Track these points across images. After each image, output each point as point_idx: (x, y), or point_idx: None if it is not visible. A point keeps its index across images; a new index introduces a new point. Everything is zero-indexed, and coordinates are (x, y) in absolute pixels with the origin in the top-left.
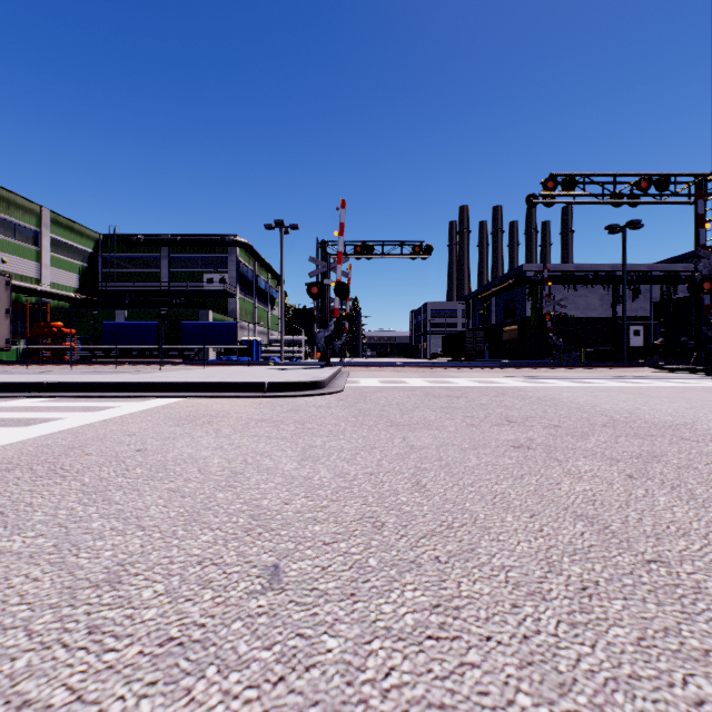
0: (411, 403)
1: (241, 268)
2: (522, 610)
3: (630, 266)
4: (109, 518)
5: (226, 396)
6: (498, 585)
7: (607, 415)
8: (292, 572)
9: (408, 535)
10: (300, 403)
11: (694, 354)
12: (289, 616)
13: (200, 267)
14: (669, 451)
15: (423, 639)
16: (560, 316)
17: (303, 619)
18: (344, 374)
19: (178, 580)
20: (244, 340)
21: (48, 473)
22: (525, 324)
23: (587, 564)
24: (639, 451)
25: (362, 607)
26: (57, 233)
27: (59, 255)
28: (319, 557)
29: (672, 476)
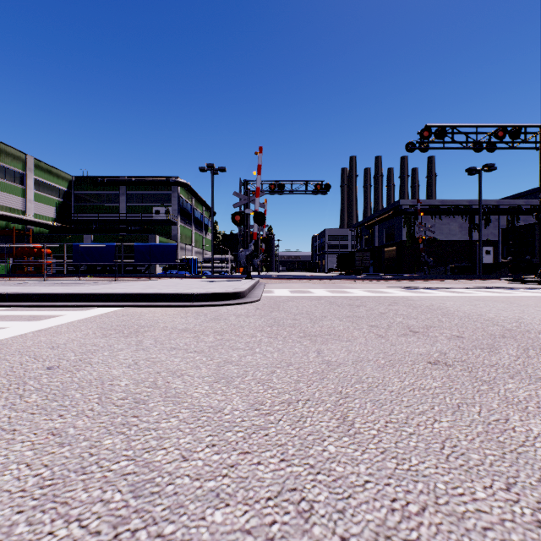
0: (318, 312)
1: (182, 203)
2: None
3: (483, 201)
4: None
5: (159, 305)
6: None
7: (499, 324)
8: None
9: (351, 537)
10: (223, 312)
11: (540, 269)
12: None
13: (150, 202)
14: None
15: None
16: (430, 239)
17: None
18: (261, 285)
19: None
20: (184, 258)
21: None
22: (402, 246)
23: None
24: None
25: None
26: (38, 175)
27: (40, 192)
28: None
29: None
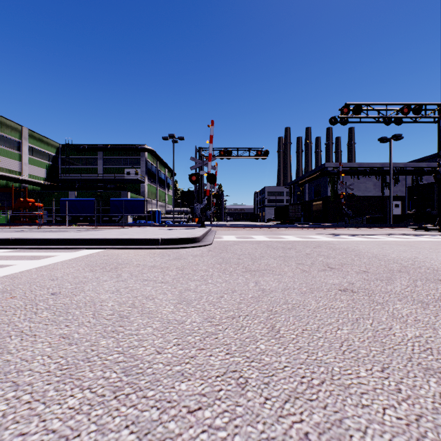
0: (258, 253)
1: (149, 165)
2: None
3: (392, 164)
4: None
5: (132, 248)
6: None
7: (398, 262)
8: None
9: (272, 398)
10: (182, 253)
11: (437, 219)
12: None
13: (123, 165)
14: None
15: None
16: (349, 195)
17: None
18: (212, 232)
19: None
20: (150, 211)
21: None
22: (327, 200)
23: None
24: (438, 294)
25: None
26: (32, 143)
27: (34, 157)
28: (182, 435)
29: None
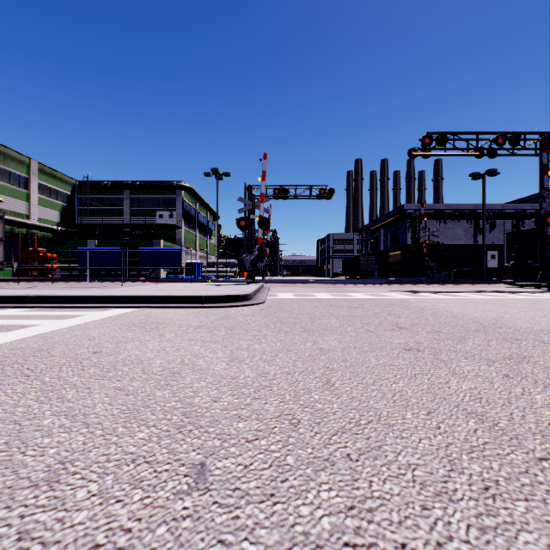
0: (319, 312)
1: (186, 207)
2: (432, 512)
3: (487, 205)
4: (59, 416)
5: (171, 307)
6: (407, 485)
7: (478, 322)
8: (216, 470)
9: (321, 432)
10: (231, 312)
11: (539, 273)
12: (212, 520)
13: (154, 206)
14: (534, 353)
15: (340, 546)
16: (433, 244)
17: (225, 522)
18: (265, 289)
19: (112, 479)
20: (188, 263)
21: (15, 373)
22: (406, 250)
23: (485, 462)
24: (509, 353)
25: (281, 510)
26: (43, 179)
27: (44, 196)
28: (242, 455)
29: (542, 376)
